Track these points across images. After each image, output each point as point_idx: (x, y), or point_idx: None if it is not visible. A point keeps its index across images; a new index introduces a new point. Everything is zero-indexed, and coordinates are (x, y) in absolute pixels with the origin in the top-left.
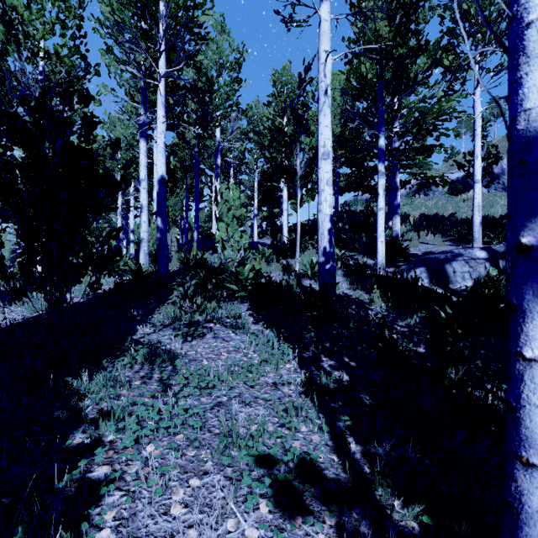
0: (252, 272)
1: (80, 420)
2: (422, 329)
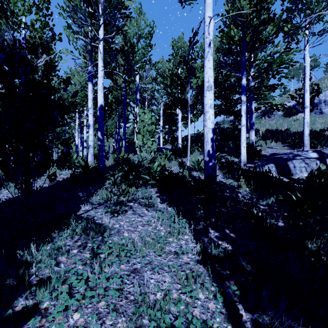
0: (159, 167)
1: (24, 287)
2: (279, 208)
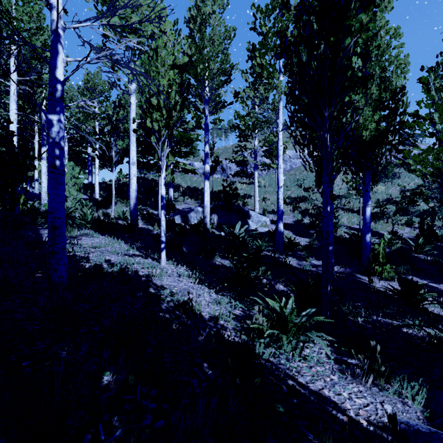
0: (91, 215)
1: None
2: (171, 235)
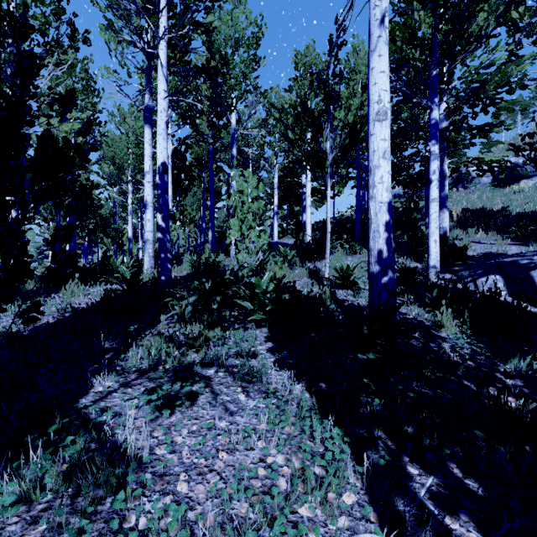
0: (273, 283)
1: None
2: None
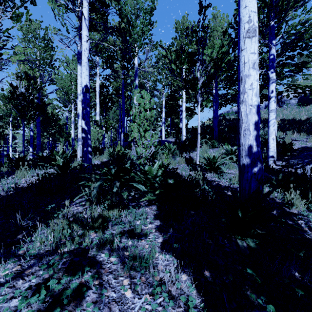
0: (161, 169)
1: None
2: None
